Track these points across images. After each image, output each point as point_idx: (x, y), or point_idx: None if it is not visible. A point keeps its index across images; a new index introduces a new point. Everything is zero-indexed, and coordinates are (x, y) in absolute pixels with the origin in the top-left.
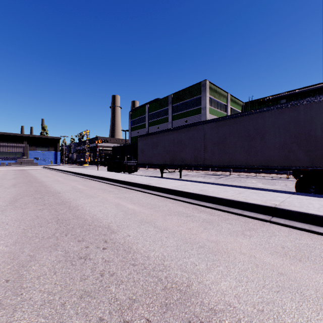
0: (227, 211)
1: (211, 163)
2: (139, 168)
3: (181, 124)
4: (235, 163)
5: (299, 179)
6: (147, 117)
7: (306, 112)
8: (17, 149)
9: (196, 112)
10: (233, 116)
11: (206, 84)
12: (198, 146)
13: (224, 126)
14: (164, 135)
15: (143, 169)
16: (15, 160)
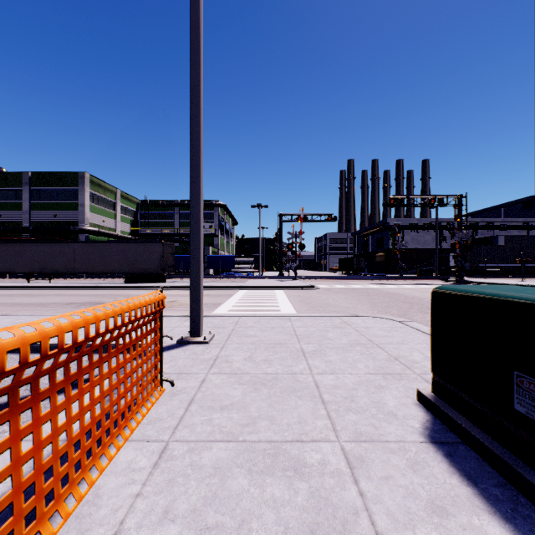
0: (80, 289)
1: (80, 271)
2: None
3: (48, 218)
4: (96, 271)
5: (126, 278)
6: None
7: (128, 247)
8: None
9: (72, 207)
10: (95, 242)
11: (85, 177)
12: (69, 258)
13: (89, 247)
14: (32, 245)
15: None
16: None
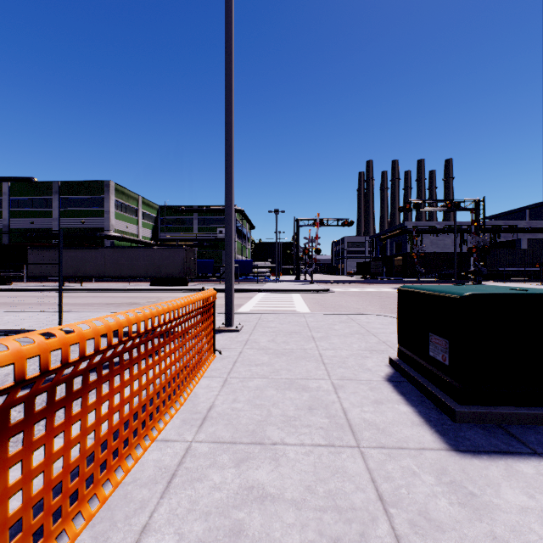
0: (111, 292)
1: (110, 275)
2: None
3: (76, 225)
4: (124, 275)
5: (151, 282)
6: (7, 203)
7: (153, 253)
8: None
9: (98, 214)
10: (123, 248)
11: (111, 185)
12: (100, 263)
13: (118, 252)
14: (66, 251)
15: (17, 284)
16: None
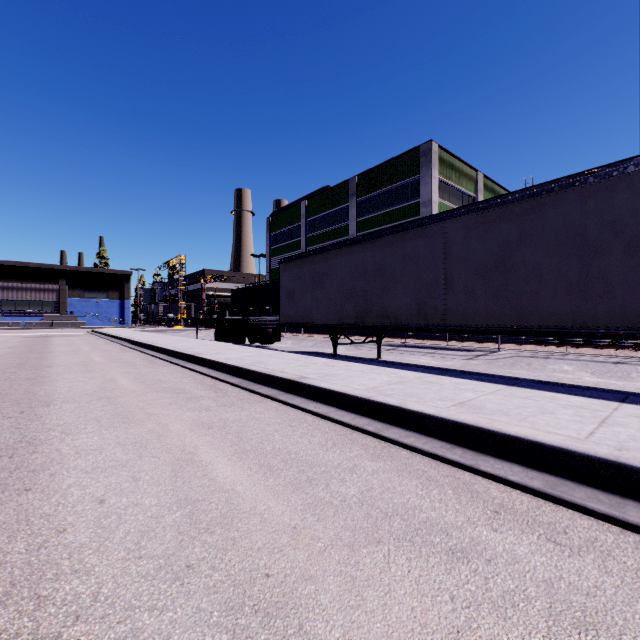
0: (620, 521)
1: (466, 322)
2: (286, 333)
3: None
4: (538, 322)
5: None
6: (304, 227)
7: None
8: (46, 294)
9: (409, 212)
10: (532, 193)
11: (431, 150)
12: (427, 277)
13: (503, 221)
14: (340, 253)
15: (293, 336)
16: (42, 317)
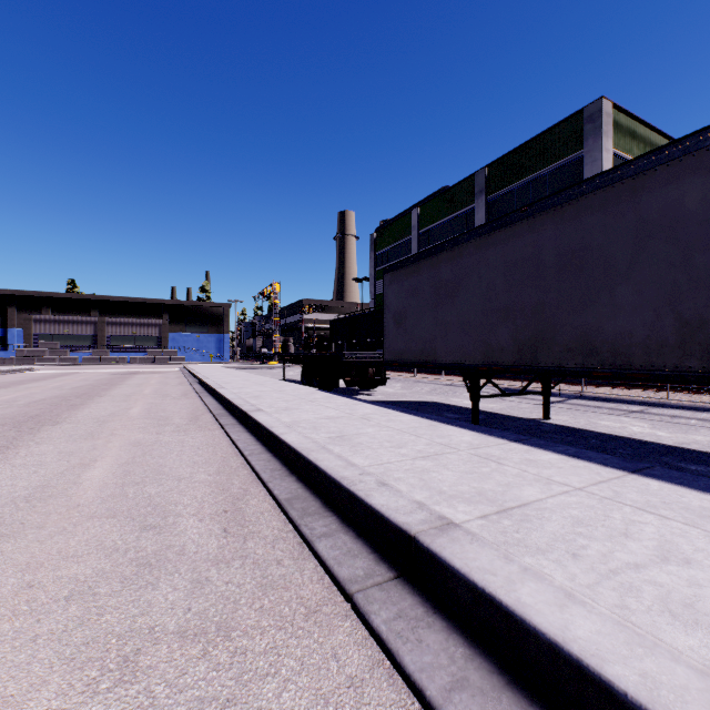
0: None
1: None
2: (393, 373)
3: None
4: None
5: None
6: (416, 241)
7: None
8: (149, 329)
9: None
10: None
11: (602, 112)
12: None
13: None
14: (486, 243)
15: (403, 377)
16: (145, 353)
